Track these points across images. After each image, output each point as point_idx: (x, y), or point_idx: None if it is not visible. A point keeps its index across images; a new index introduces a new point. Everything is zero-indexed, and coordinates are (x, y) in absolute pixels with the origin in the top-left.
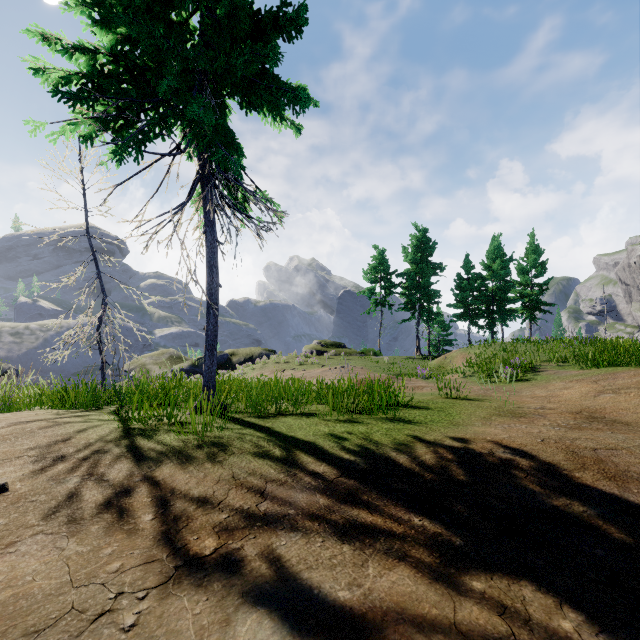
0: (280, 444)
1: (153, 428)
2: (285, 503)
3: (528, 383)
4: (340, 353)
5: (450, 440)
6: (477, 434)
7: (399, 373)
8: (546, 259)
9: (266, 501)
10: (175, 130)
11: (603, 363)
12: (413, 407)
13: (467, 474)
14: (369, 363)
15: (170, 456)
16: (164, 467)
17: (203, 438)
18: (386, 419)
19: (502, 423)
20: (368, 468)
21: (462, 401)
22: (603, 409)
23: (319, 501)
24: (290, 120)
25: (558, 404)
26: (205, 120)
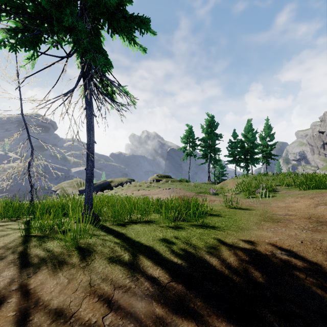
0: (129, 249)
1: (45, 236)
2: (127, 314)
3: (272, 198)
4: (168, 181)
5: (242, 243)
6: (258, 237)
7: (200, 191)
8: (274, 132)
9: (111, 312)
10: (64, 42)
11: (312, 187)
12: (212, 215)
13: (263, 276)
14: (184, 186)
15: (48, 262)
16: (39, 274)
17: (76, 245)
18: (198, 225)
19: (269, 227)
20: (191, 271)
21: (239, 210)
22: (323, 216)
23: (155, 311)
24: (139, 44)
25: (294, 212)
26: (76, 23)
